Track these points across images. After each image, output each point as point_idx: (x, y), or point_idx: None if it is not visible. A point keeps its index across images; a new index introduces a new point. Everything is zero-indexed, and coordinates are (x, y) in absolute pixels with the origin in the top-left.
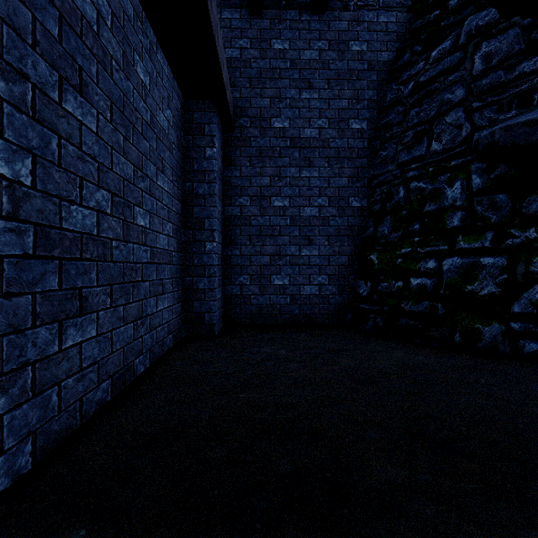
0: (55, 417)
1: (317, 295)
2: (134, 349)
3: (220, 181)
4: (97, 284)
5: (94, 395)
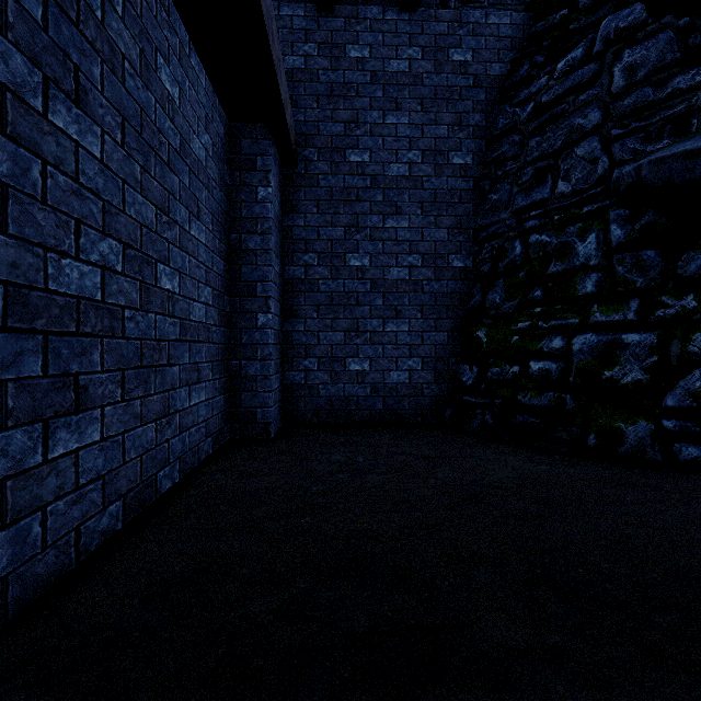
0: (37, 555)
1: (407, 384)
2: (156, 458)
3: (278, 233)
4: (101, 369)
5: (97, 523)
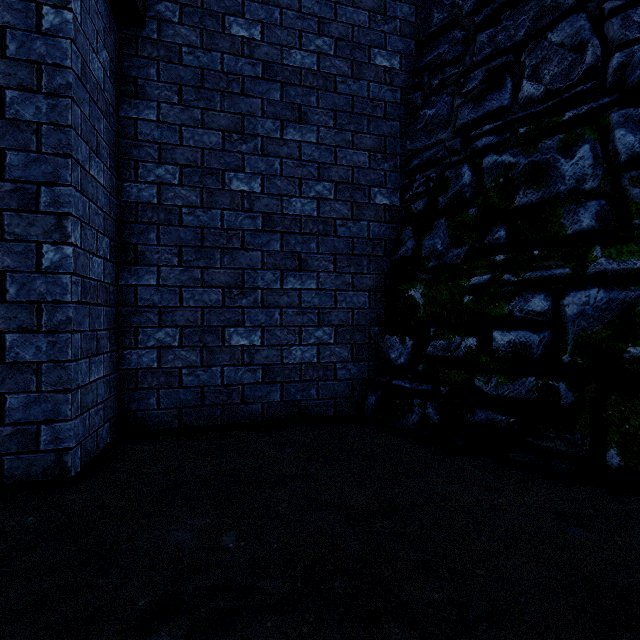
0: None
1: (314, 364)
2: None
3: (101, 116)
4: None
5: None
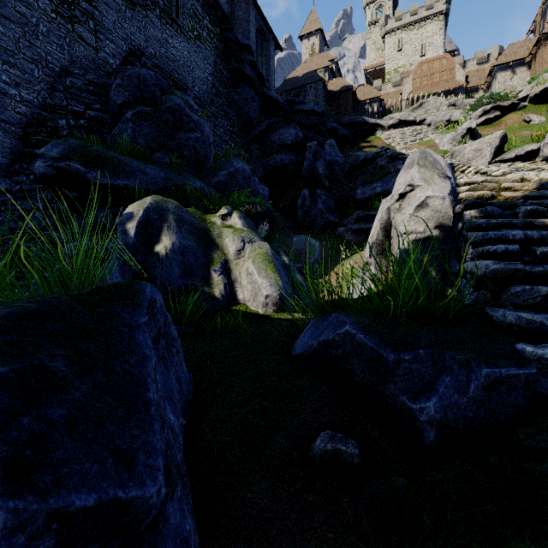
0: None
1: None
2: None
3: None
4: None
5: None
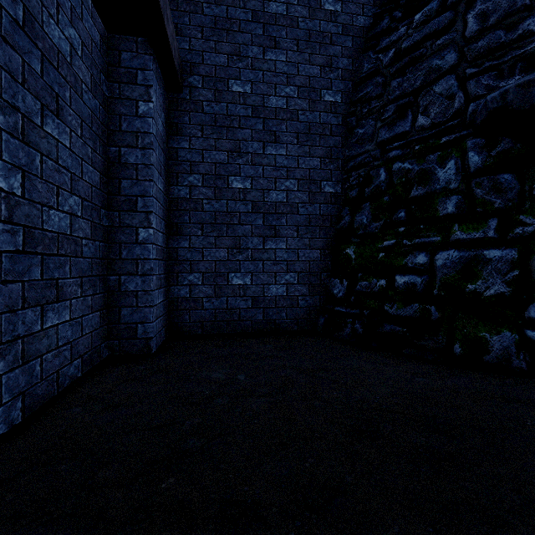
0: None
1: (284, 296)
2: None
3: (162, 152)
4: None
5: None
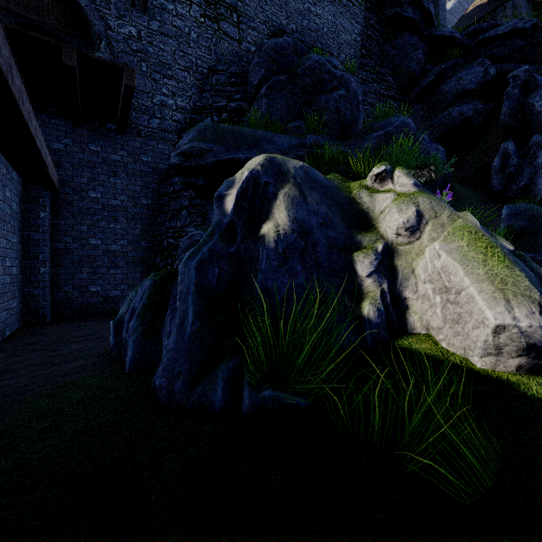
0: None
1: (120, 296)
2: (6, 323)
3: (50, 229)
4: None
5: None
